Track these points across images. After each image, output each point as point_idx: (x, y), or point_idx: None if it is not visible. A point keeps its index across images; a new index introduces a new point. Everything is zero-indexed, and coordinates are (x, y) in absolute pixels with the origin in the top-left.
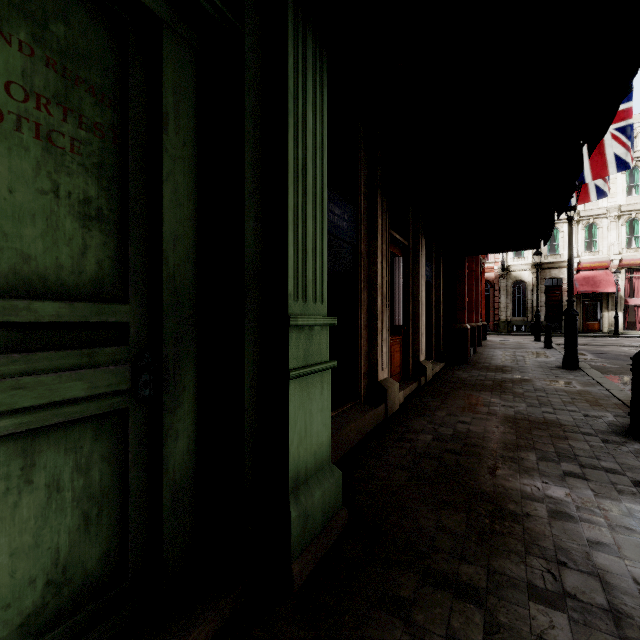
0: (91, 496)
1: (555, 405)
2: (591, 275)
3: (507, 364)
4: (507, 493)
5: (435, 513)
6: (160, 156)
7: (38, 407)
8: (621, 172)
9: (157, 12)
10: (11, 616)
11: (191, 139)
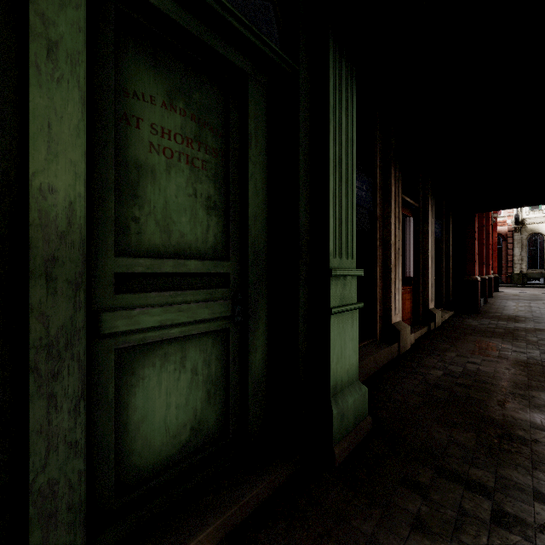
0: (211, 381)
1: None
2: None
3: (520, 314)
4: (516, 422)
5: (447, 430)
6: (247, 164)
7: (188, 323)
8: None
9: (246, 70)
10: (176, 443)
11: (264, 149)
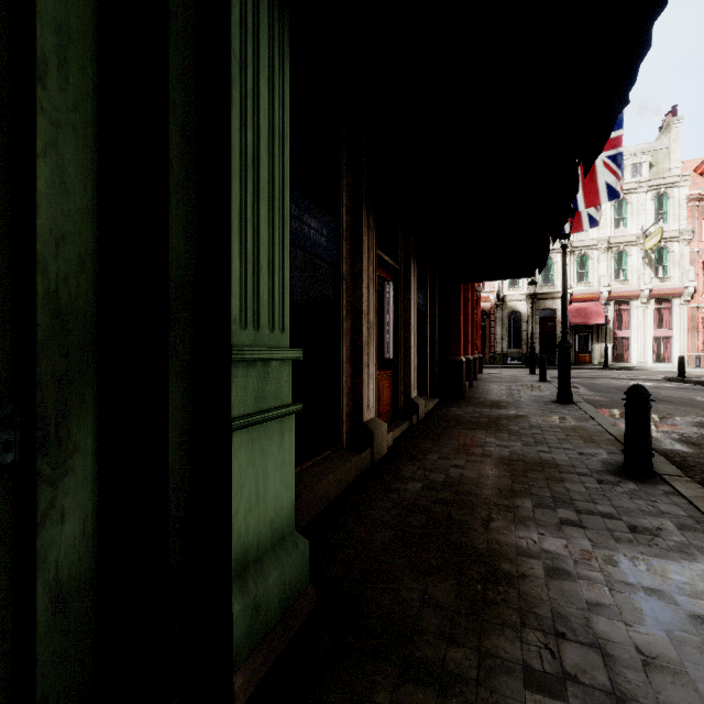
0: None
1: (550, 443)
2: (583, 307)
3: (503, 399)
4: (501, 550)
5: (421, 581)
6: (32, 118)
7: None
8: (610, 204)
9: None
10: None
11: (88, 102)
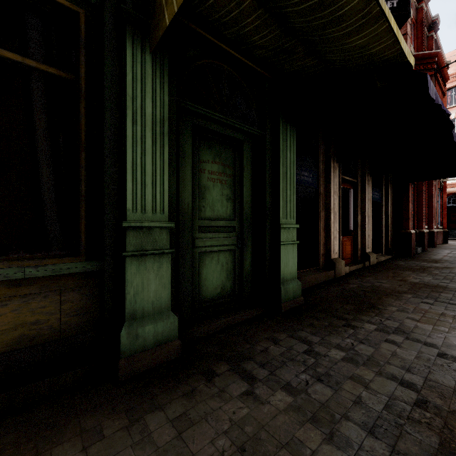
0: (228, 270)
1: (454, 280)
2: None
3: (444, 258)
4: (382, 304)
5: (342, 304)
6: (243, 179)
7: (220, 245)
8: None
9: (242, 139)
10: (216, 292)
11: (250, 171)
